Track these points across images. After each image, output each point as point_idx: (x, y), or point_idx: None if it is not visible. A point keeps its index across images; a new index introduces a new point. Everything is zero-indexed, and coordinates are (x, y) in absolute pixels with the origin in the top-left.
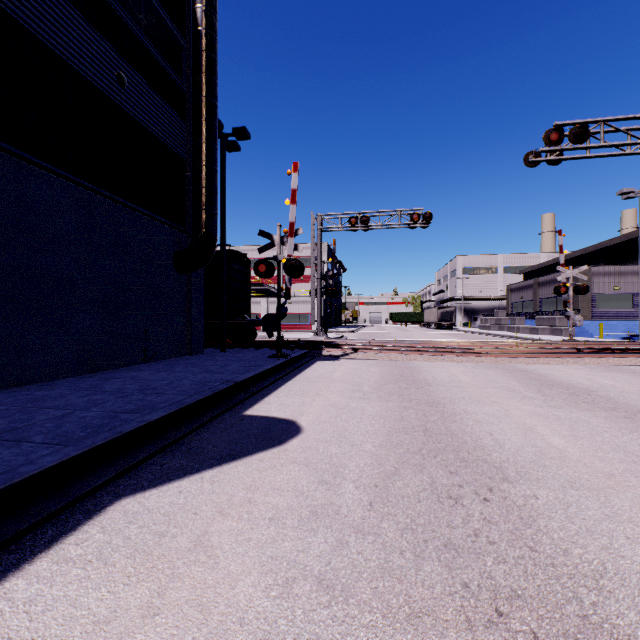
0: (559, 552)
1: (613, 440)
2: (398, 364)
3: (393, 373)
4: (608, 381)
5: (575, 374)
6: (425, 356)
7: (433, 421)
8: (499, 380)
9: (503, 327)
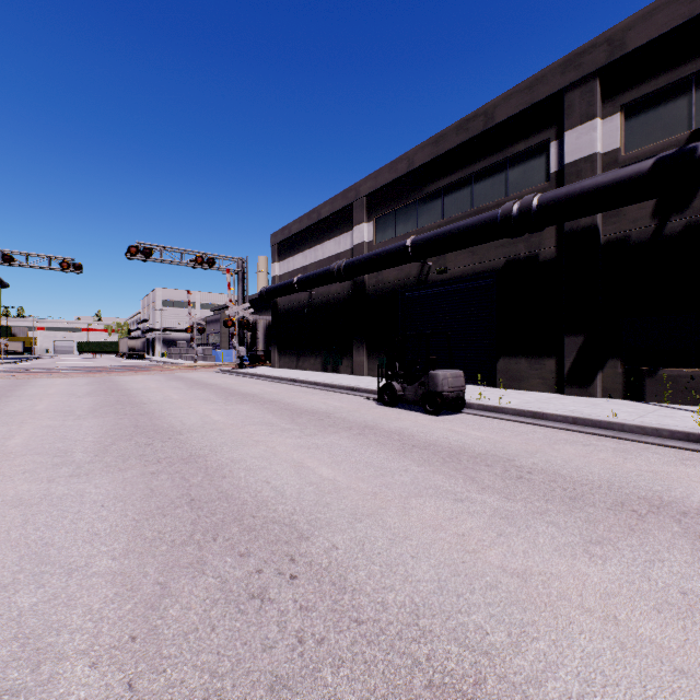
0: (1, 401)
1: (76, 390)
2: (20, 381)
3: (7, 384)
4: (141, 379)
5: (135, 378)
6: (52, 375)
7: (1, 393)
8: (79, 382)
9: (183, 356)
